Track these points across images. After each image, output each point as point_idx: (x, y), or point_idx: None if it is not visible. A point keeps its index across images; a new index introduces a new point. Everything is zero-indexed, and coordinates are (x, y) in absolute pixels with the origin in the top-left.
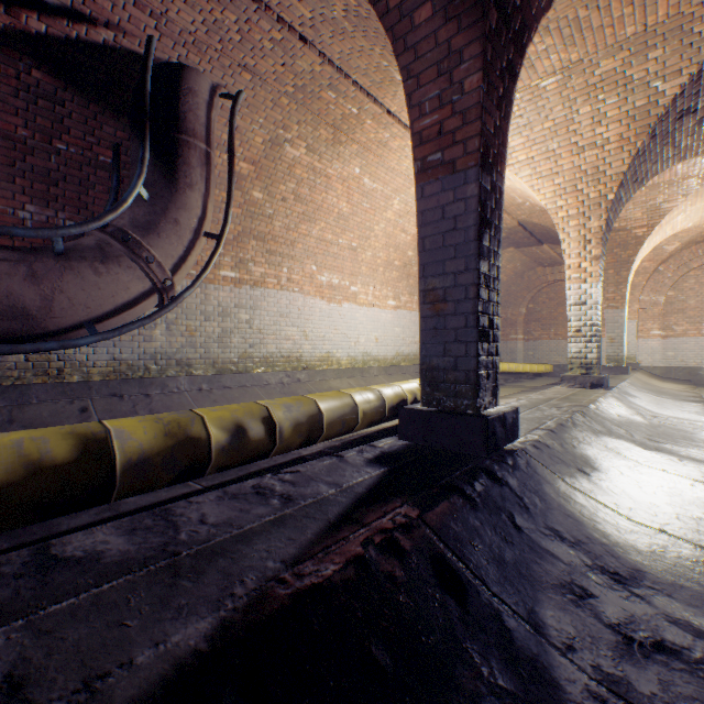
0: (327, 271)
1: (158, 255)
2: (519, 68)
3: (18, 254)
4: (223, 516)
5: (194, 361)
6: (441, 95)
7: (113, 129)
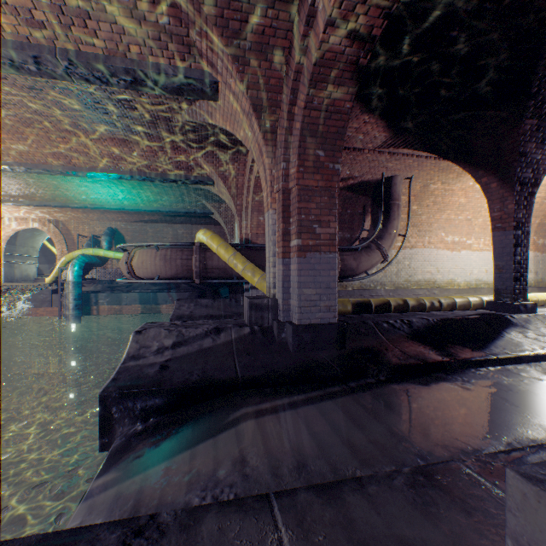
0: (450, 234)
1: (384, 247)
2: (536, 190)
3: (350, 252)
4: (440, 313)
5: (385, 283)
6: (500, 208)
7: (364, 201)
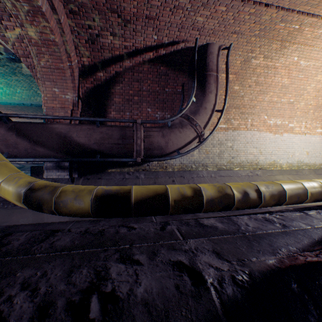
0: (273, 117)
1: (199, 122)
2: None
3: (159, 129)
4: (255, 225)
5: (208, 164)
6: None
7: (182, 78)
